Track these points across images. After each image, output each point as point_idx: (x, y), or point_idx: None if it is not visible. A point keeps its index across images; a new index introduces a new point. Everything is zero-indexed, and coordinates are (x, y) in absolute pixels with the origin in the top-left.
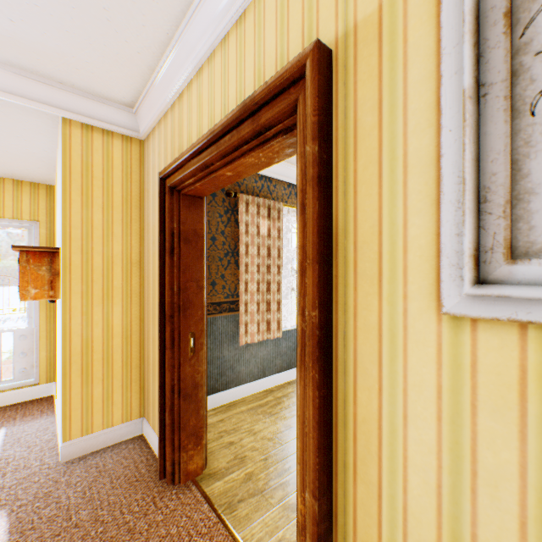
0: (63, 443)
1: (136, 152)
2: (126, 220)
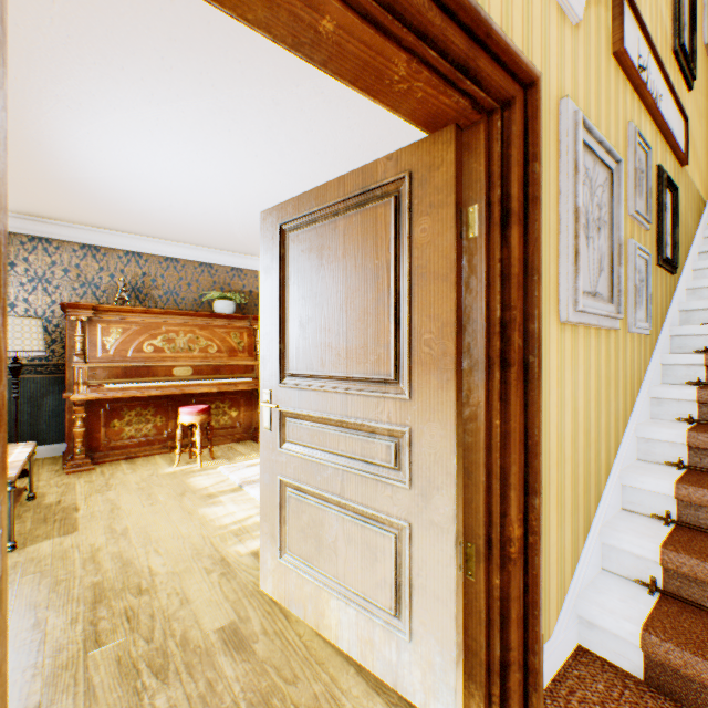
0: None
1: None
2: None
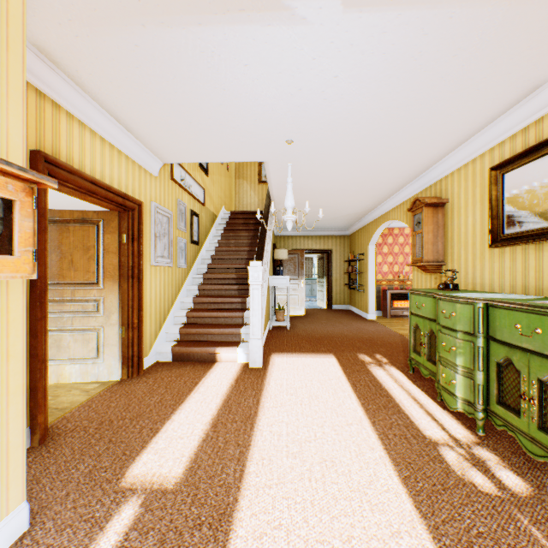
0: (26, 500)
1: None
2: None
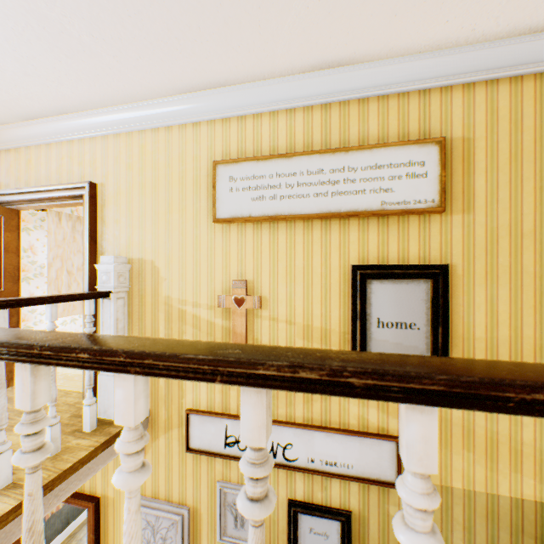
0: None
1: None
2: None
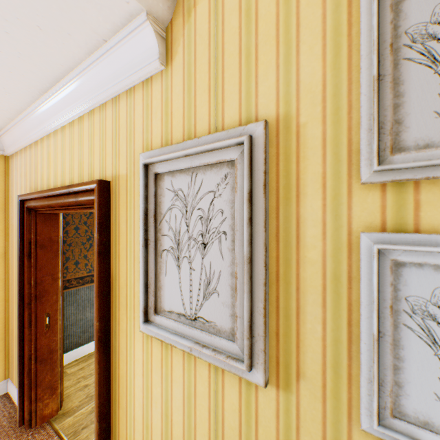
0: None
1: (1, 165)
2: None
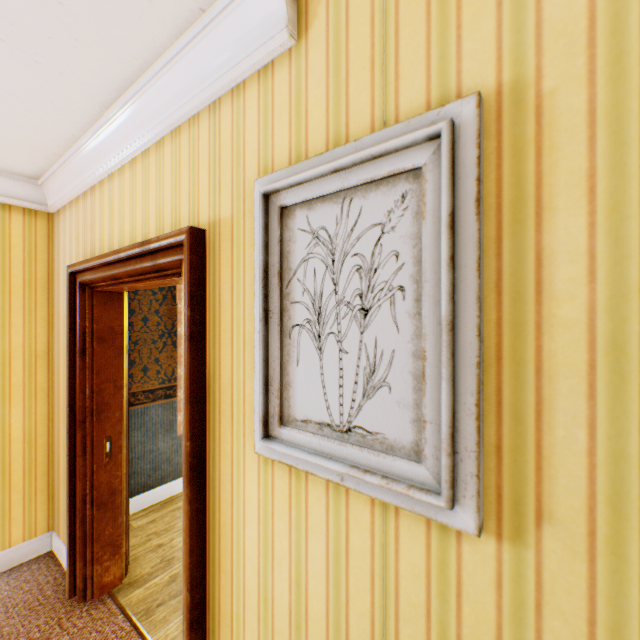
0: None
1: (44, 226)
2: (30, 306)
